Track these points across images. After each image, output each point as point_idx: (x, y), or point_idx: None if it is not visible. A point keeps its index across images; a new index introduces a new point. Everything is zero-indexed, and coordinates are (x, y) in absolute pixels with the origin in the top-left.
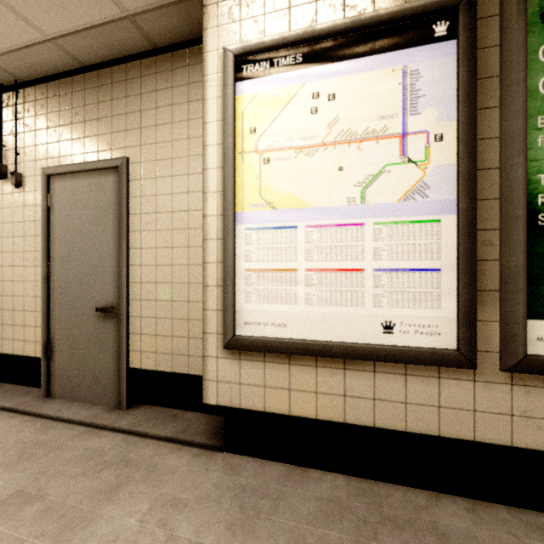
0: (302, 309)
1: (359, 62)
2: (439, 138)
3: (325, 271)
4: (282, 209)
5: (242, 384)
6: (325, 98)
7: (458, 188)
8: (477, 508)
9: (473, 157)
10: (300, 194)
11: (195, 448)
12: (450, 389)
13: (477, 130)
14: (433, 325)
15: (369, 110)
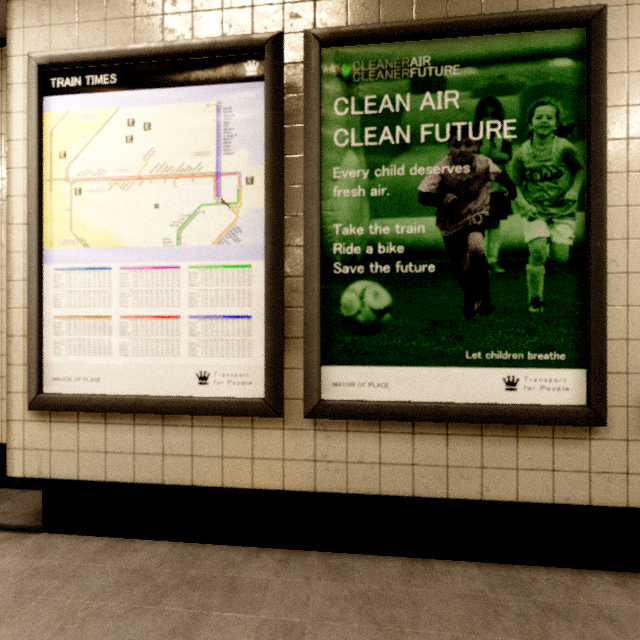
0: (116, 361)
1: (175, 92)
2: (250, 181)
3: (141, 318)
4: (96, 248)
5: (53, 450)
6: (140, 126)
7: (264, 233)
8: (291, 558)
9: (277, 203)
10: (115, 231)
11: (7, 532)
12: (263, 439)
13: (286, 176)
14: (244, 375)
15: (185, 145)
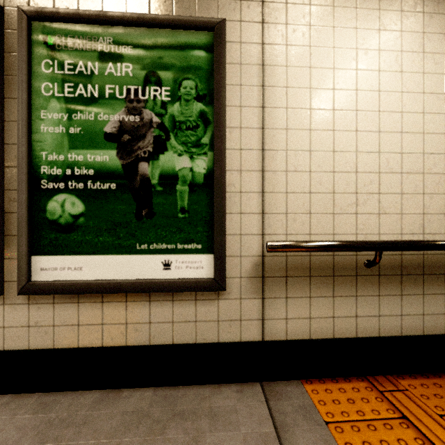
0: None
1: None
2: None
3: None
4: None
5: None
6: None
7: None
8: (14, 400)
9: None
10: None
11: None
12: None
13: (6, 114)
14: None
15: None
